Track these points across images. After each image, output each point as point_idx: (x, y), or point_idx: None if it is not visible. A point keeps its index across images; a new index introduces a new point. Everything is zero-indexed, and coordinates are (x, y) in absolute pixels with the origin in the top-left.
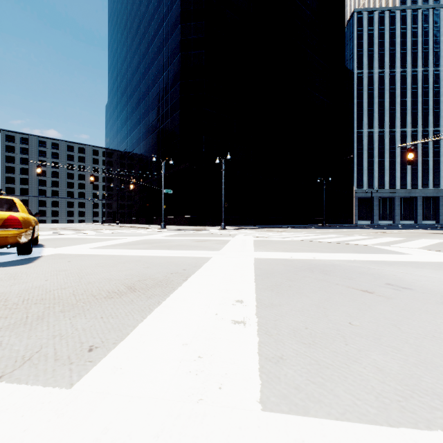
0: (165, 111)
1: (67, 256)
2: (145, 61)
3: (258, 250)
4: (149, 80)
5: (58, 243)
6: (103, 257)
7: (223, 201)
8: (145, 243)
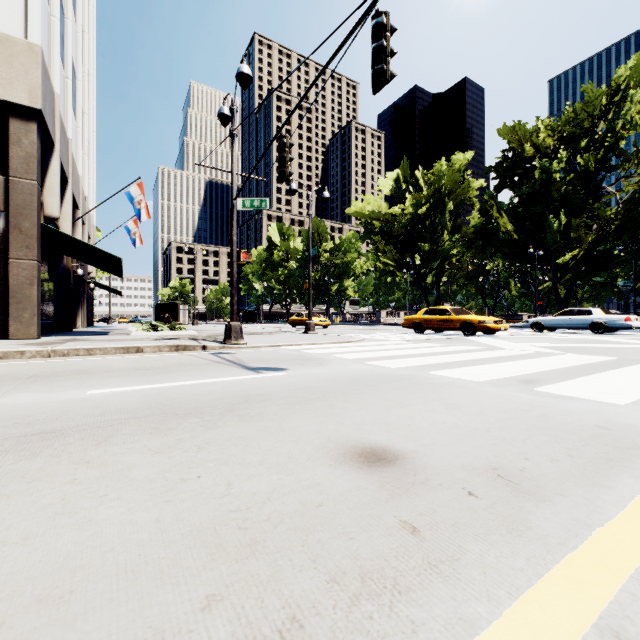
0: None
1: None
2: None
3: None
4: None
5: None
6: None
7: None
8: None
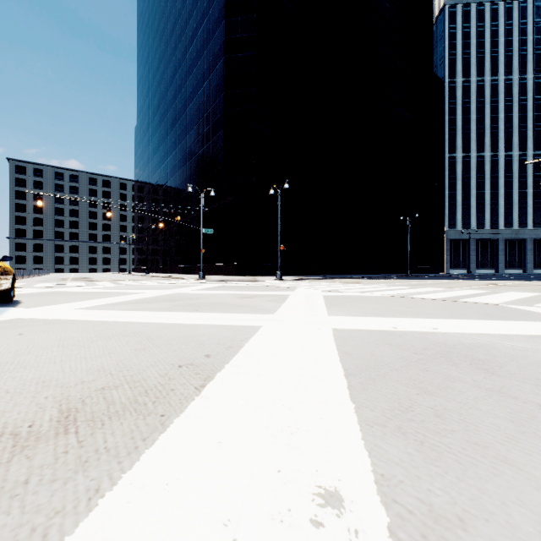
0: (205, 131)
1: (30, 323)
2: (181, 69)
3: (334, 312)
4: (186, 93)
5: (45, 299)
6: (85, 325)
7: (279, 244)
8: (166, 301)
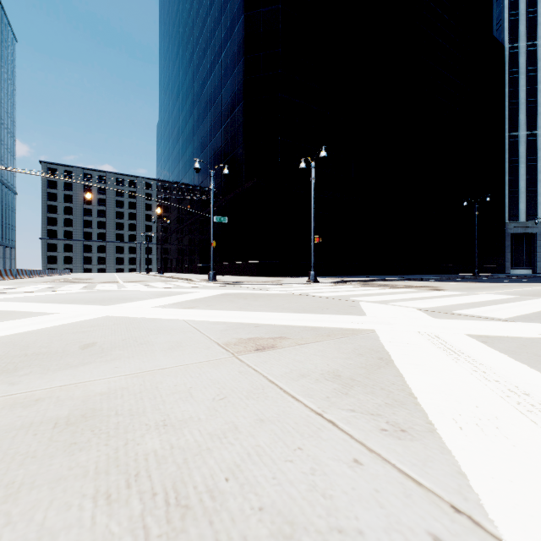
0: (223, 109)
1: None
2: (198, 47)
3: None
4: (203, 72)
5: None
6: None
7: (312, 234)
8: None
